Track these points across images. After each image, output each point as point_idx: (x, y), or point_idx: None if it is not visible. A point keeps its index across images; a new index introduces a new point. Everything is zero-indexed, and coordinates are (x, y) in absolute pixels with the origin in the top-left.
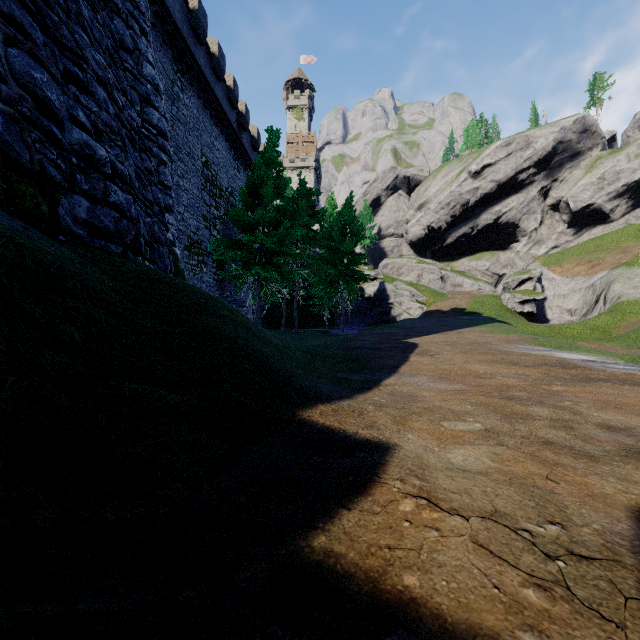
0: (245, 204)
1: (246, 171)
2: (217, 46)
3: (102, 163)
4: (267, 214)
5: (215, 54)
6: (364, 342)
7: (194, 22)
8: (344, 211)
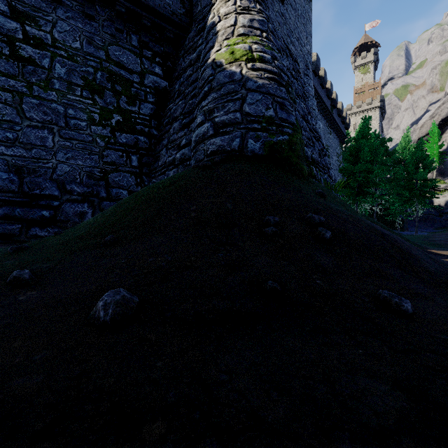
0: (348, 161)
1: (333, 131)
2: (323, 71)
3: (332, 177)
4: (364, 166)
5: (322, 76)
6: (440, 238)
7: (314, 68)
8: (418, 153)
